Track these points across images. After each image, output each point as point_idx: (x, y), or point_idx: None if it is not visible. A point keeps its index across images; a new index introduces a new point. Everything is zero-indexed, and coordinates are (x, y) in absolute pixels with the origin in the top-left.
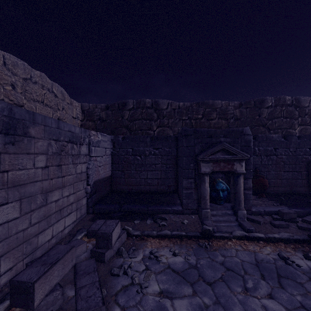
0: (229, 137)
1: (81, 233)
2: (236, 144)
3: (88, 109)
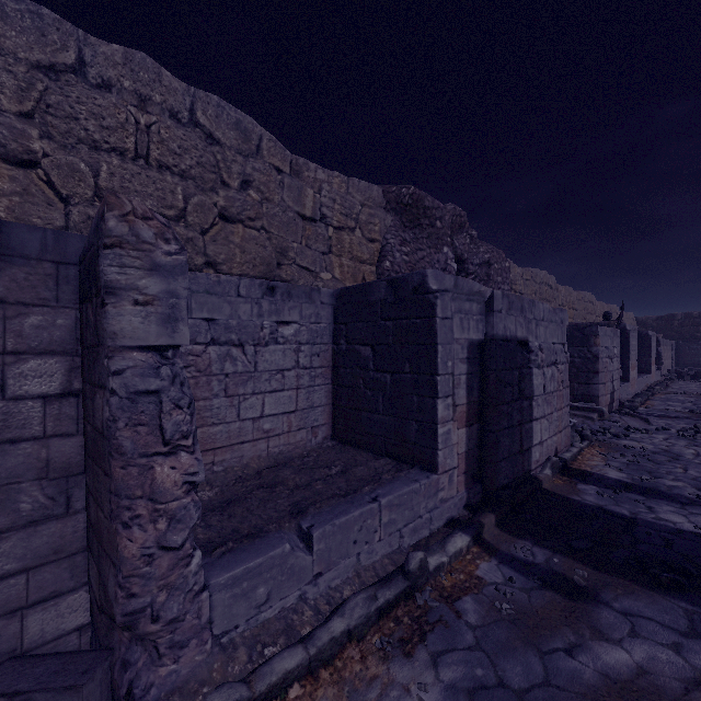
0: None
1: None
2: None
3: (641, 321)
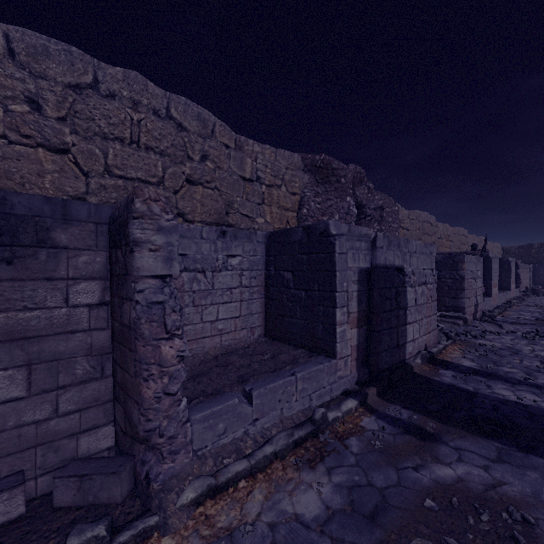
0: None
1: None
2: None
3: (506, 249)
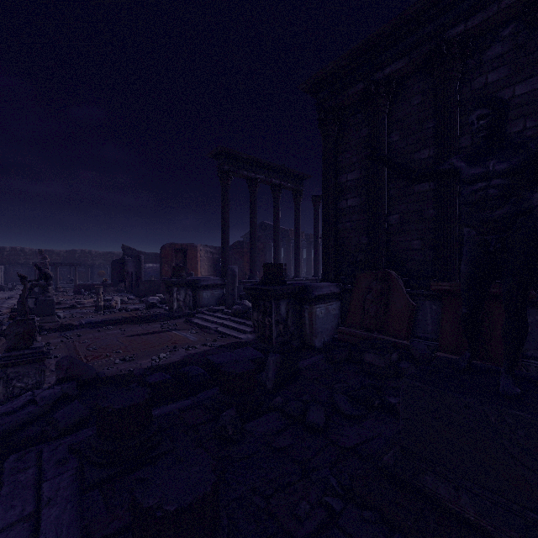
0: None
1: None
2: None
3: None
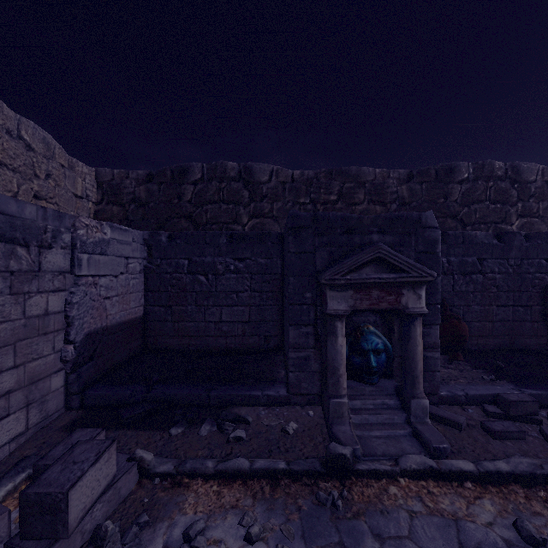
0: (390, 232)
1: (19, 472)
2: (406, 248)
3: (111, 180)
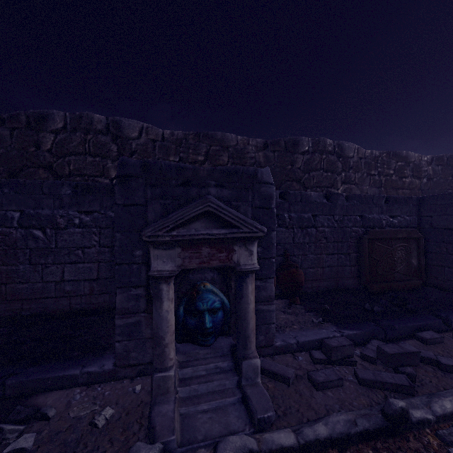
0: (228, 186)
1: None
2: (243, 203)
3: None
